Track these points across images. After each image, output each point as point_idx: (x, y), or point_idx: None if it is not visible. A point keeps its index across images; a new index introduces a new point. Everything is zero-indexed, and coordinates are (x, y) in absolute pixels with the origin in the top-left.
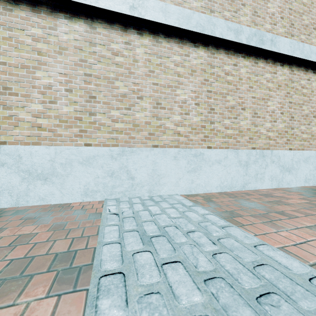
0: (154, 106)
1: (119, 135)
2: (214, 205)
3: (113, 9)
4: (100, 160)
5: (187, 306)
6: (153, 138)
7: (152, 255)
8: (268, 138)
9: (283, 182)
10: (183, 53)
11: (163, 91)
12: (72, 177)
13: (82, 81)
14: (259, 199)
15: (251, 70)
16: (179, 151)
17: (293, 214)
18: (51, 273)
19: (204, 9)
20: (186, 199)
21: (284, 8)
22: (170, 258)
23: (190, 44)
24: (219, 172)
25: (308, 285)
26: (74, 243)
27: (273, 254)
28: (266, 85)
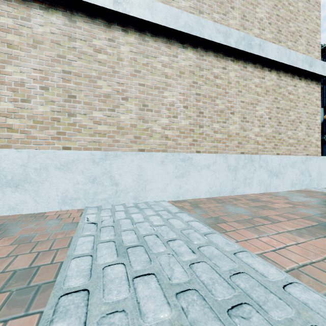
0: (141, 108)
1: (102, 138)
2: (201, 211)
3: (95, 2)
4: (80, 165)
5: (153, 324)
6: (139, 141)
7: (125, 268)
8: (256, 143)
9: (271, 187)
10: (171, 53)
11: (149, 92)
12: (48, 184)
13: (60, 79)
14: (246, 204)
15: (240, 74)
16: (167, 155)
17: (276, 219)
18: (4, 295)
19: (192, 9)
20: (173, 205)
21: (271, 14)
22: (144, 271)
23: (179, 45)
24: (208, 177)
25: (282, 292)
26: (40, 257)
27: (251, 261)
28: (254, 90)
